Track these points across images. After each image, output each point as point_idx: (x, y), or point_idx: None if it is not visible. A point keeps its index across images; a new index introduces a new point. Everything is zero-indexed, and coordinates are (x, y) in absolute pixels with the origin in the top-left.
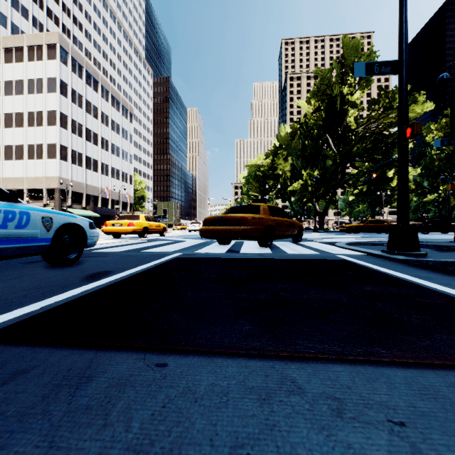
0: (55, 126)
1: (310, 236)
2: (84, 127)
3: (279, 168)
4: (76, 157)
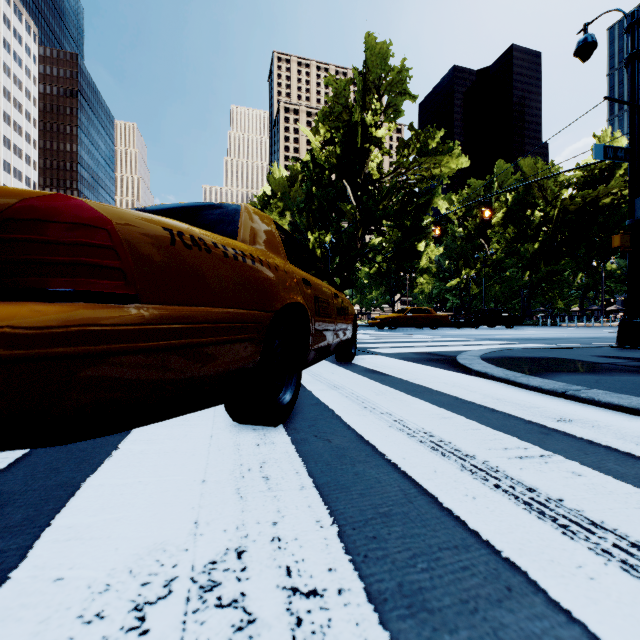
0: None
1: None
2: None
3: None
4: None
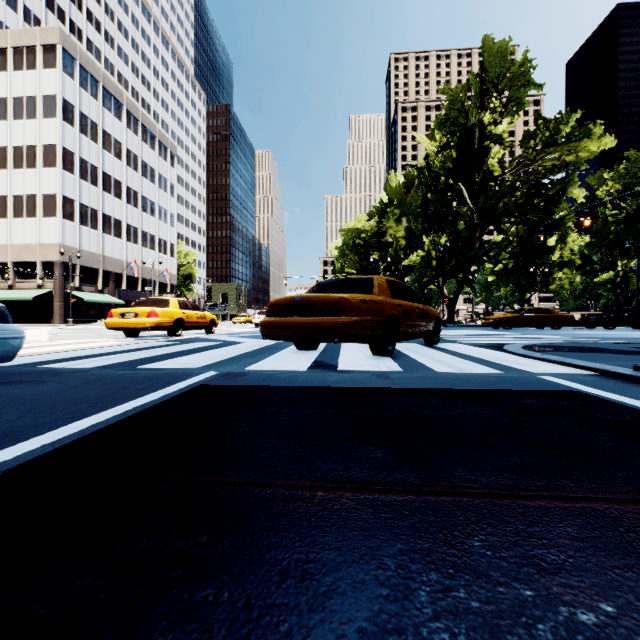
0: (54, 168)
1: (442, 333)
2: (100, 171)
3: (388, 234)
4: (88, 215)
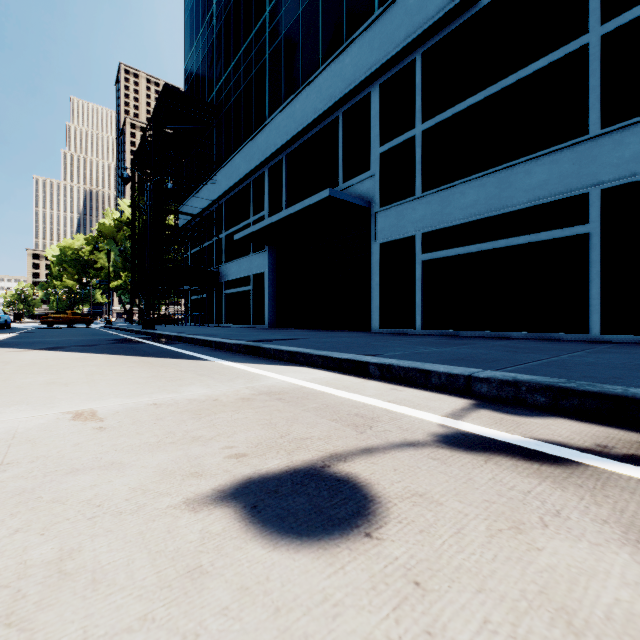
0: None
1: None
2: None
3: (100, 263)
4: None
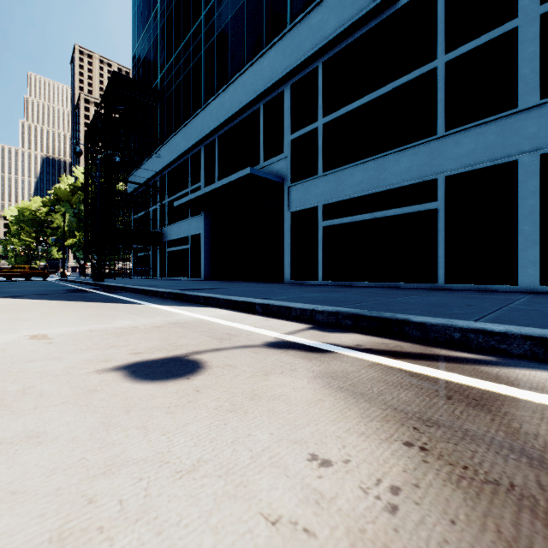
0: None
1: None
2: None
3: (56, 223)
4: None
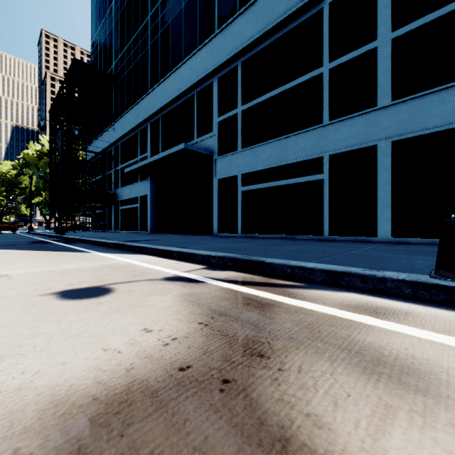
0: None
1: None
2: None
3: (24, 183)
4: None
